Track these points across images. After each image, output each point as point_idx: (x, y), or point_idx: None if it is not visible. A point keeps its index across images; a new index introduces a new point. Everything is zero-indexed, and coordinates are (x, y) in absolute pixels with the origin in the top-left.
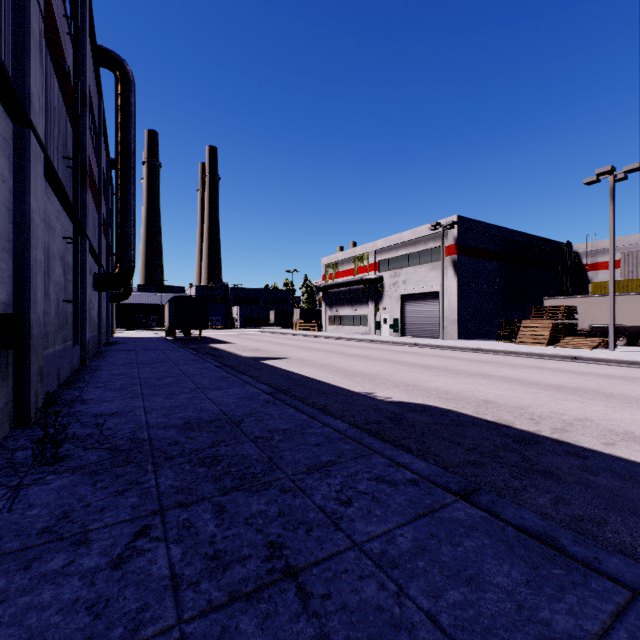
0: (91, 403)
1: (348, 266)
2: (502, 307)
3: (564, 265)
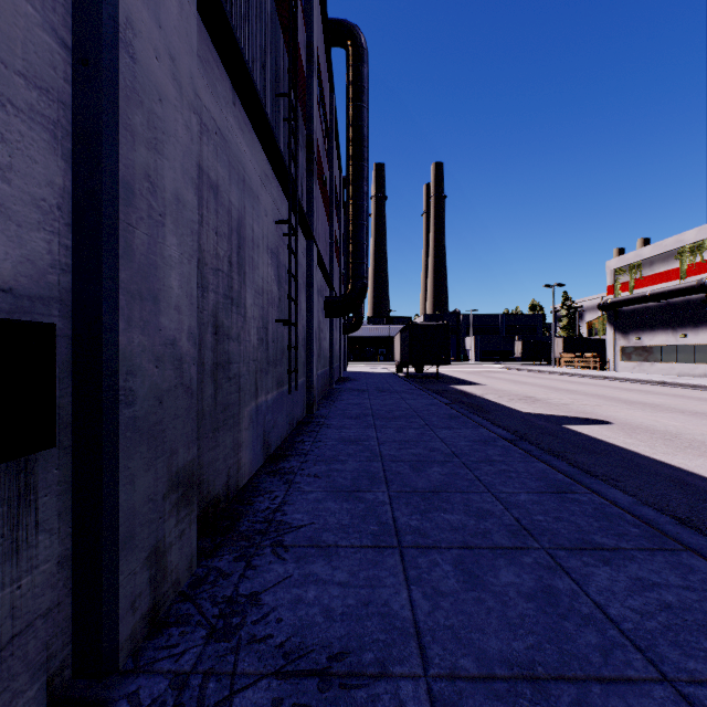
0: (291, 551)
1: (664, 266)
2: None
3: None
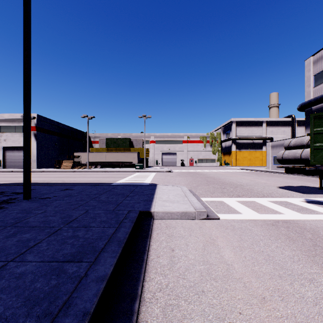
0: None
1: None
2: (59, 155)
3: (85, 140)
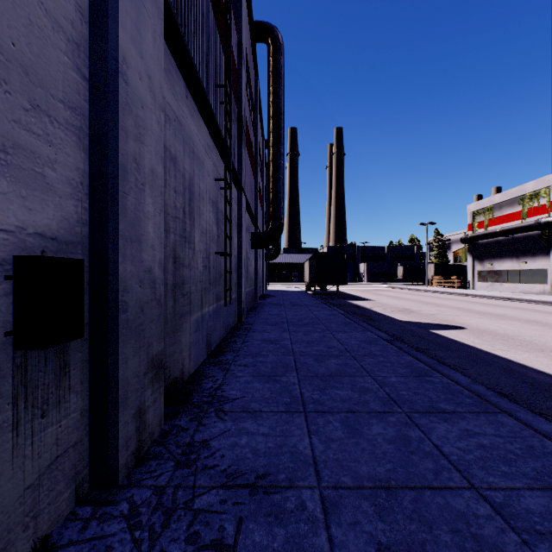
0: (229, 414)
1: (510, 209)
2: None
3: None
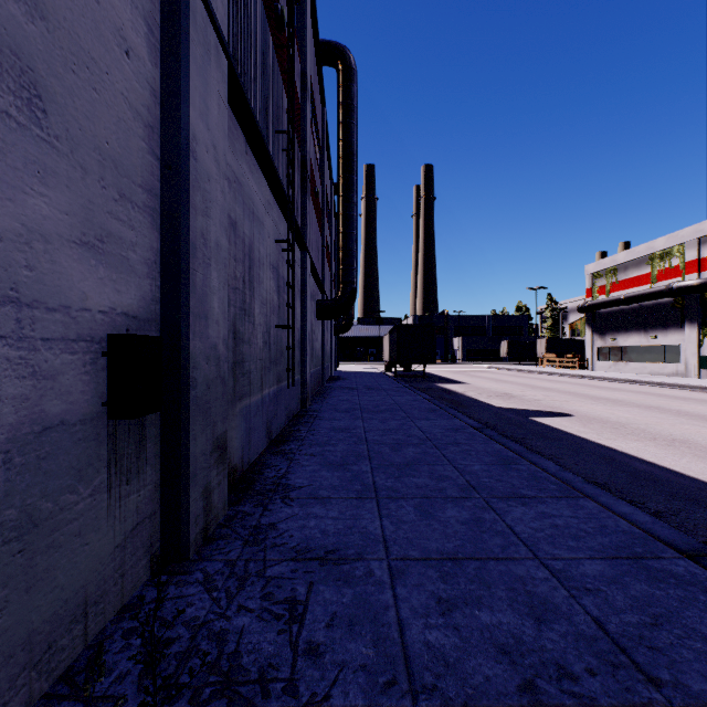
0: (296, 501)
1: (637, 271)
2: None
3: None
